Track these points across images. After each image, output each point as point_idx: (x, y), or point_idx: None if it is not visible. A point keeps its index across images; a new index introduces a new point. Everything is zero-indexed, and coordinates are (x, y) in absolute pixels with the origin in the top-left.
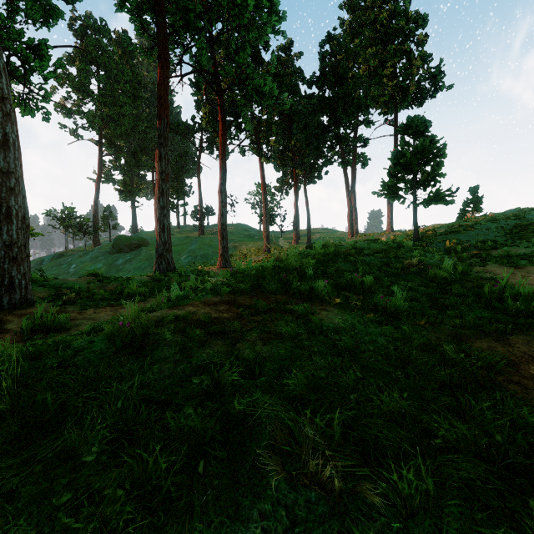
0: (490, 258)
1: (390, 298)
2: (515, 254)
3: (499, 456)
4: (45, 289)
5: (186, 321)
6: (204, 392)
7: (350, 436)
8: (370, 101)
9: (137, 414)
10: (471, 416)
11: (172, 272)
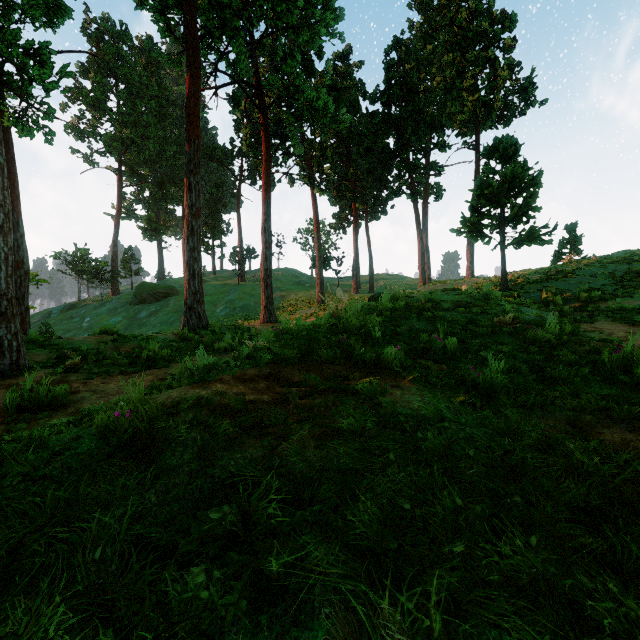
0: (598, 312)
1: (483, 369)
2: (630, 307)
3: None
4: (45, 350)
5: (210, 407)
6: (225, 535)
7: (460, 633)
8: (445, 119)
9: (125, 566)
10: (633, 573)
11: (204, 328)
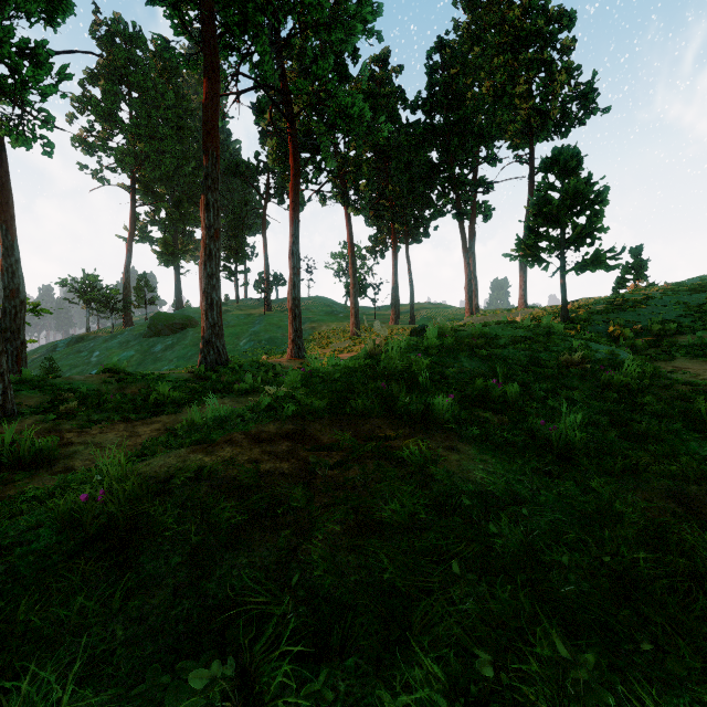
0: (676, 348)
1: (556, 423)
2: None
3: None
4: (39, 392)
5: (213, 482)
6: None
7: None
8: (495, 130)
9: None
10: None
11: (223, 366)
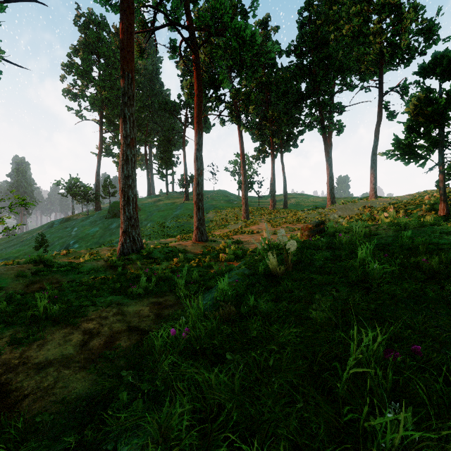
0: None
1: None
2: None
3: None
4: None
5: None
6: None
7: None
8: (353, 62)
9: None
10: None
11: (137, 252)
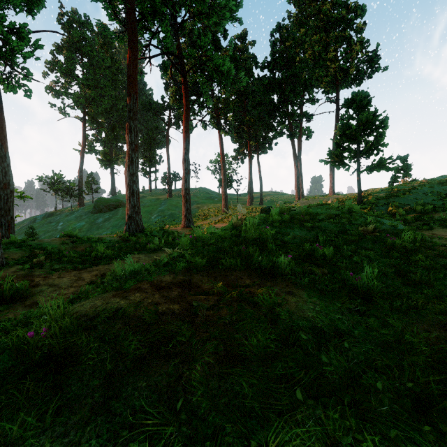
0: (433, 221)
1: (360, 274)
2: None
3: None
4: (20, 250)
5: (125, 320)
6: None
7: None
8: (314, 81)
9: None
10: None
11: (140, 232)
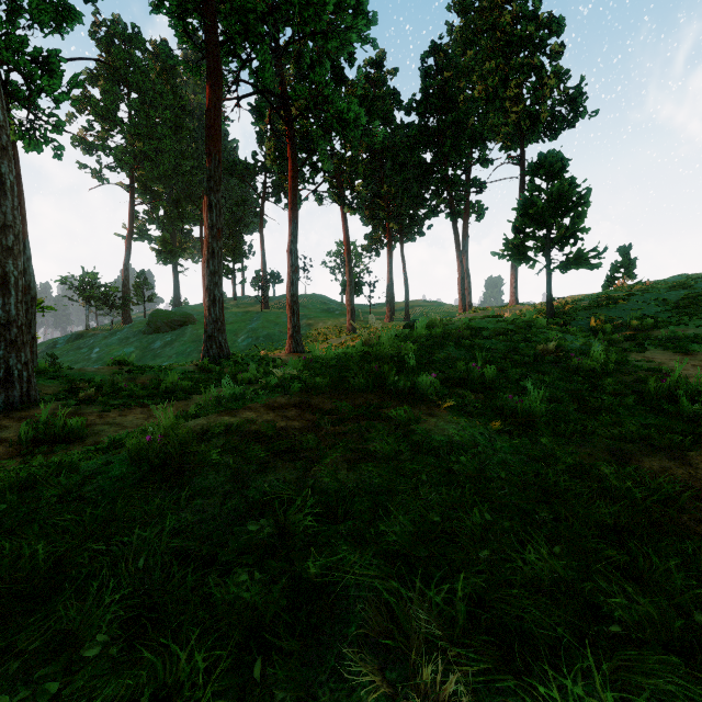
0: (650, 341)
1: (522, 398)
2: (684, 335)
3: (699, 644)
4: (55, 382)
5: (241, 433)
6: (263, 545)
7: (482, 621)
8: (487, 132)
9: (167, 576)
10: (652, 581)
11: (225, 359)
